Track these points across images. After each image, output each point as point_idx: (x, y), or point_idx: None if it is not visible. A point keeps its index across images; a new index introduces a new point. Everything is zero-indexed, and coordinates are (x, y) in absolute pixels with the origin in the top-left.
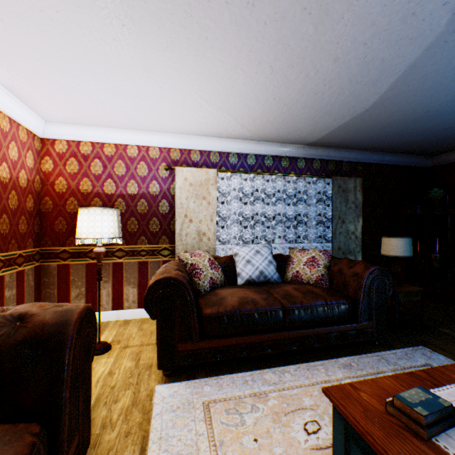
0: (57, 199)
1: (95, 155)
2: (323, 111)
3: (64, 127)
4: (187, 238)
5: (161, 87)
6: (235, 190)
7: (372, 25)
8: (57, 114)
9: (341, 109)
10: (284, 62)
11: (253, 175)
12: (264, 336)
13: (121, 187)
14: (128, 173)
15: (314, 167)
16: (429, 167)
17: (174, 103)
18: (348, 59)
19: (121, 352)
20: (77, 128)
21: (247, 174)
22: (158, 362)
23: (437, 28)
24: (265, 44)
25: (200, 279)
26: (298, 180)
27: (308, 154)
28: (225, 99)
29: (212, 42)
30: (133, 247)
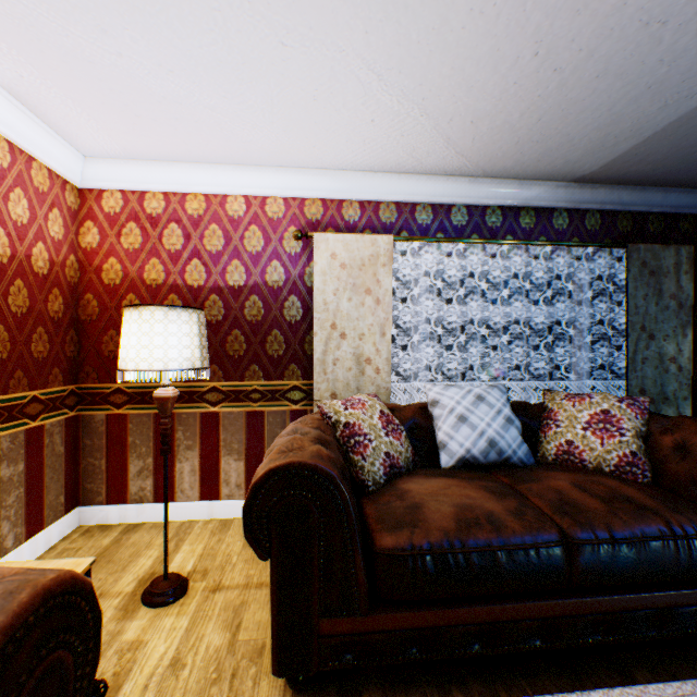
0: (106, 297)
1: (170, 216)
2: (643, 81)
3: (116, 166)
4: (335, 369)
5: (283, 44)
6: (427, 277)
7: None
8: (99, 137)
9: (692, 73)
10: None
11: (463, 247)
12: (520, 608)
13: (215, 273)
14: (228, 248)
15: (587, 227)
16: None
17: (311, 89)
18: None
19: (206, 602)
20: (137, 167)
21: (450, 244)
22: (275, 658)
23: None
24: None
25: (365, 458)
26: (555, 254)
27: (575, 201)
28: (421, 67)
29: None
30: (237, 385)
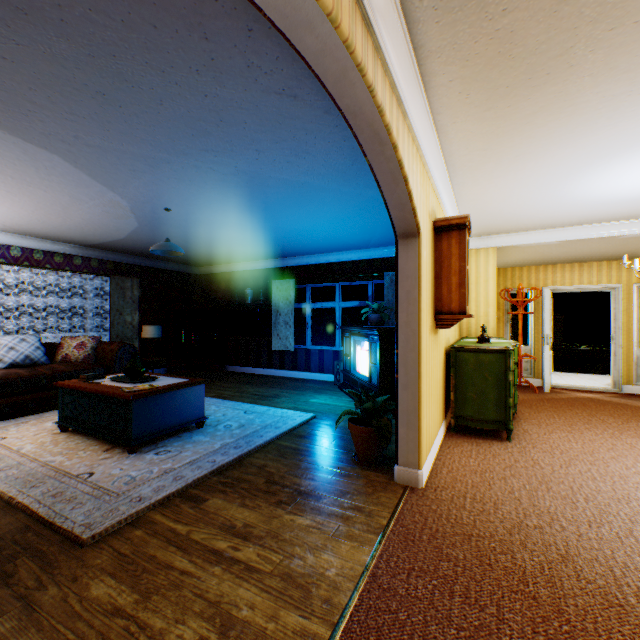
0: None
1: None
2: (88, 233)
3: None
4: None
5: None
6: None
7: (99, 216)
8: None
9: (103, 235)
10: (45, 212)
11: (19, 267)
12: (29, 396)
13: None
14: None
15: (93, 265)
16: (198, 274)
17: None
18: (93, 221)
19: None
20: None
21: (11, 265)
22: None
23: (136, 224)
24: (28, 205)
25: None
26: (76, 276)
27: (86, 254)
28: None
29: None
30: None
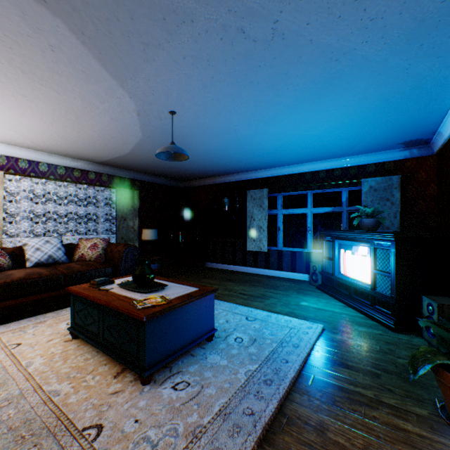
0: None
1: None
2: (99, 149)
3: None
4: None
5: None
6: (27, 191)
7: (108, 126)
8: None
9: (111, 151)
10: (61, 124)
11: (46, 180)
12: (48, 294)
13: None
14: None
15: (103, 179)
16: (182, 188)
17: None
18: (103, 133)
19: None
20: None
21: (39, 178)
22: None
23: (140, 135)
24: (45, 114)
25: None
26: (90, 188)
27: (98, 169)
28: (14, 126)
29: (1, 102)
30: None
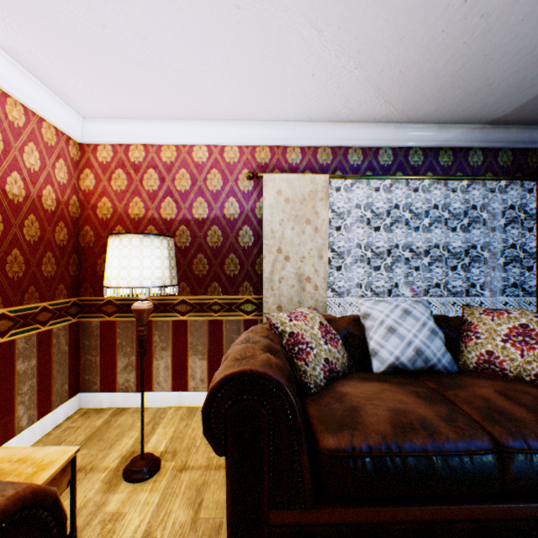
0: (100, 228)
1: (149, 163)
2: None
3: (107, 125)
4: (281, 286)
5: (237, 7)
6: (358, 209)
7: None
8: (93, 101)
9: None
10: None
11: (388, 183)
12: (454, 510)
13: (184, 208)
14: (194, 188)
15: (500, 163)
16: None
17: (261, 48)
18: None
19: (174, 480)
20: (123, 124)
21: (377, 181)
22: None
23: None
24: None
25: (307, 363)
26: (470, 188)
27: (489, 141)
28: (357, 21)
29: None
30: (201, 299)
